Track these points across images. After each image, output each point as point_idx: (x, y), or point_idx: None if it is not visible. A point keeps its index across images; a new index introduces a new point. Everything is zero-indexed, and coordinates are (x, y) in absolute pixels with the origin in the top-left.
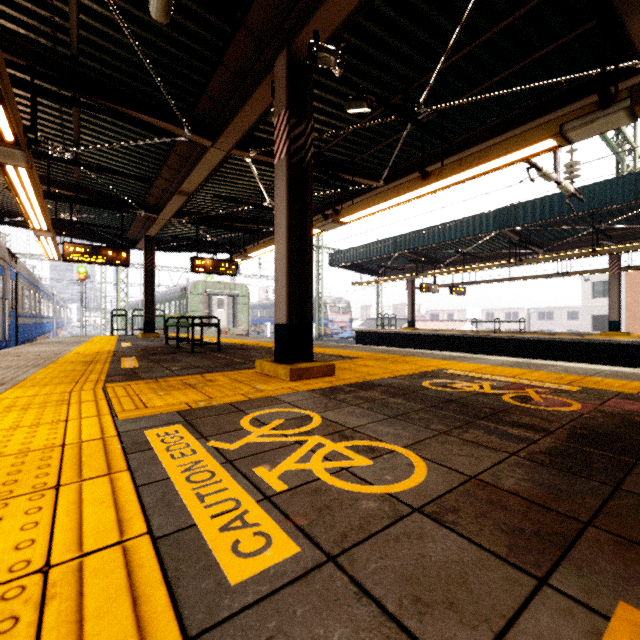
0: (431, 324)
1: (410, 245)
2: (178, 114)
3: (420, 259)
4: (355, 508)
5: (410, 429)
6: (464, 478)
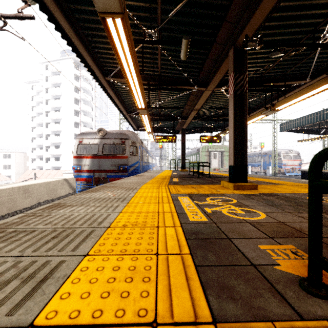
0: None
1: None
2: (192, 82)
3: None
4: (228, 219)
5: (273, 209)
6: (277, 222)
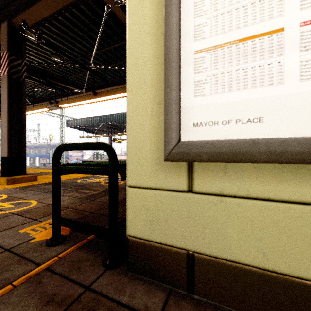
0: (124, 157)
1: (107, 120)
2: None
3: (113, 127)
4: None
5: (47, 195)
6: (46, 205)
